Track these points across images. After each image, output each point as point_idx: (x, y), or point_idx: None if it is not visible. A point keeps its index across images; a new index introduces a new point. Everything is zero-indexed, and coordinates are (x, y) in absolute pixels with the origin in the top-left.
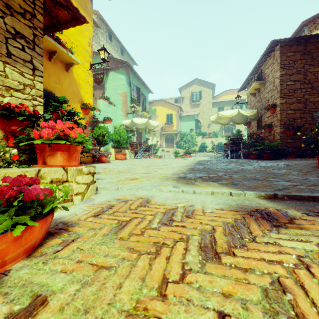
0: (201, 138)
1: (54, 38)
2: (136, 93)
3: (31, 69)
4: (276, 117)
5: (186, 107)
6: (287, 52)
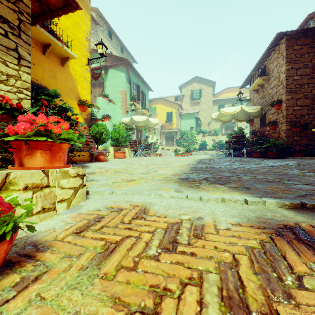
0: (201, 136)
1: (48, 30)
2: (136, 91)
3: (16, 57)
4: (282, 113)
5: (186, 105)
6: (294, 45)
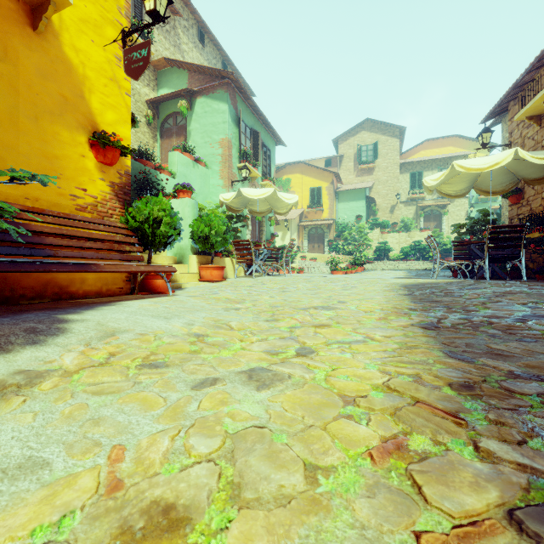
0: (377, 233)
1: None
2: (250, 143)
3: None
4: None
5: (348, 175)
6: None
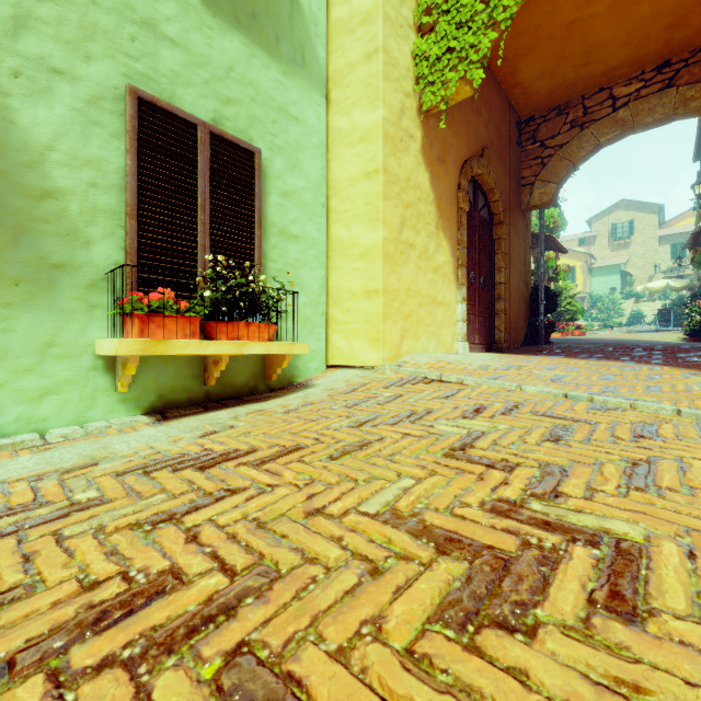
0: (631, 302)
1: None
2: None
3: None
4: None
5: (602, 251)
6: None
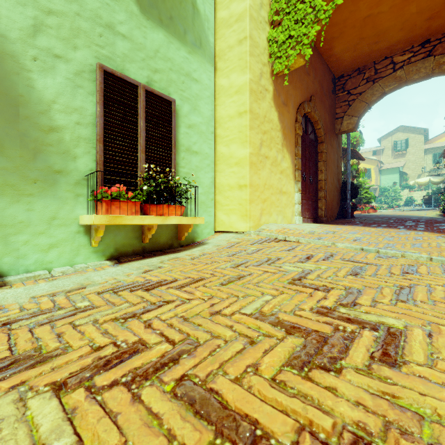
0: (407, 191)
1: None
2: None
3: None
4: None
5: (387, 159)
6: None
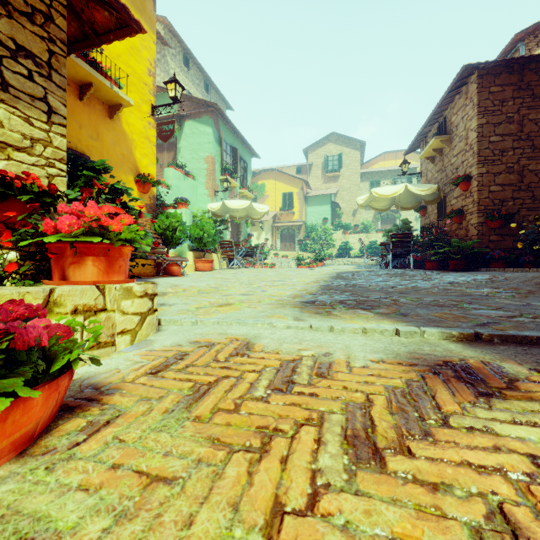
0: (341, 234)
1: (88, 60)
2: (230, 158)
3: (45, 111)
4: (471, 197)
5: (316, 182)
6: (490, 85)
